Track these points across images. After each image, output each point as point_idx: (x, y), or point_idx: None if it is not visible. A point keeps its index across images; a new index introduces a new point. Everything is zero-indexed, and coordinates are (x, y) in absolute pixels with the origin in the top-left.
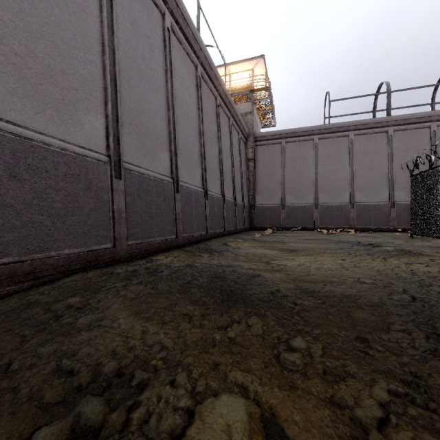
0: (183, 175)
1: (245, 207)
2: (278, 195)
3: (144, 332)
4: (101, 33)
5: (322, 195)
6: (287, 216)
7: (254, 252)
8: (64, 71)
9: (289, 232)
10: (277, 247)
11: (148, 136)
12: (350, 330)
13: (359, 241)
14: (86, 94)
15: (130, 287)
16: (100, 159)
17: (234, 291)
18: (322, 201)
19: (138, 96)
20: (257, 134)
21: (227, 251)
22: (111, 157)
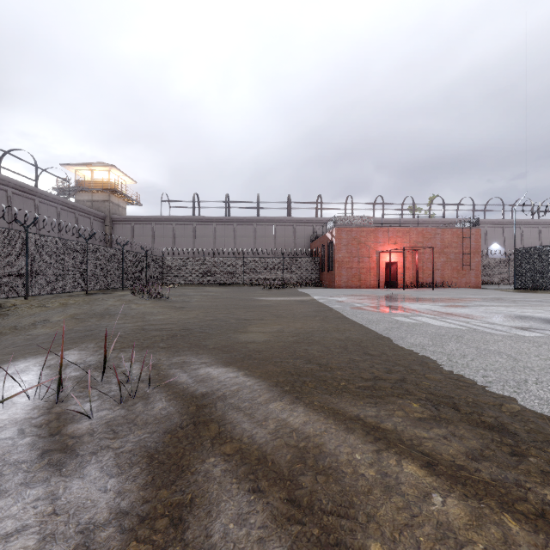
0: None
1: None
2: None
3: None
4: None
5: None
6: None
7: None
8: None
9: None
10: None
11: None
12: None
13: None
14: None
15: None
16: None
17: None
18: None
19: None
20: (113, 216)
21: None
22: None
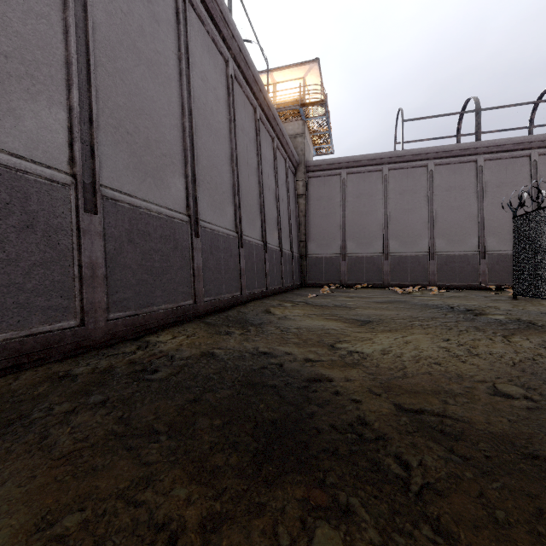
0: (206, 212)
1: (294, 257)
2: (337, 242)
3: None
4: None
5: (393, 242)
6: (348, 269)
7: (309, 326)
8: None
9: (351, 291)
10: (341, 315)
11: (149, 150)
12: None
13: (450, 305)
14: (29, 67)
15: (76, 418)
16: (55, 178)
17: (279, 425)
18: (393, 250)
19: (131, 87)
20: (310, 162)
21: (270, 325)
22: (76, 177)
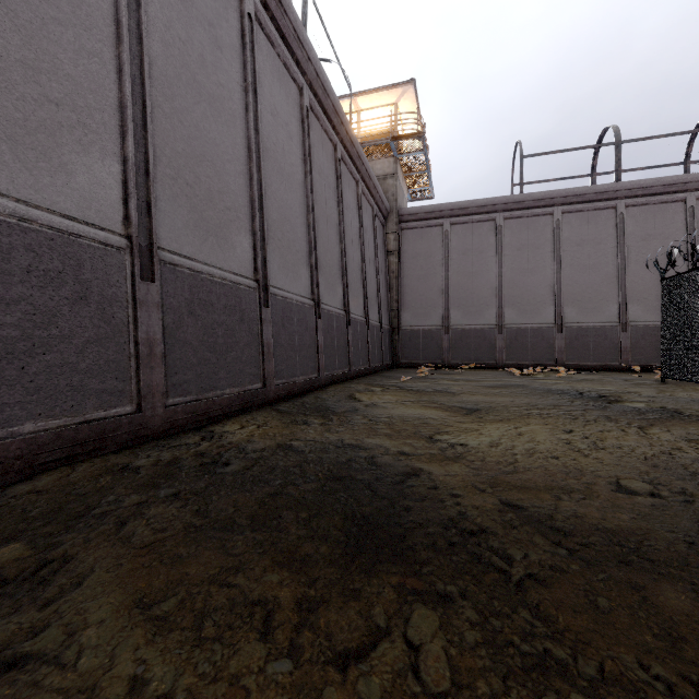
0: (276, 276)
1: (384, 330)
2: (438, 311)
3: (135, 687)
4: (114, 2)
5: (509, 311)
6: (452, 345)
7: (404, 415)
8: (28, 64)
9: (456, 373)
10: (442, 403)
11: (211, 204)
12: (673, 663)
13: (579, 391)
14: (81, 115)
15: (150, 510)
16: (110, 241)
17: (371, 519)
18: (509, 321)
19: (191, 129)
20: (403, 210)
21: (355, 413)
22: (132, 240)
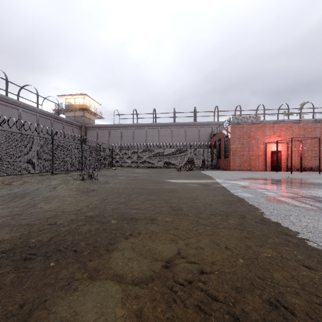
0: None
1: None
2: None
3: None
4: None
5: None
6: None
7: None
8: None
9: None
10: None
11: None
12: None
13: None
14: None
15: None
16: None
17: None
18: None
19: None
20: (86, 125)
21: None
22: None
